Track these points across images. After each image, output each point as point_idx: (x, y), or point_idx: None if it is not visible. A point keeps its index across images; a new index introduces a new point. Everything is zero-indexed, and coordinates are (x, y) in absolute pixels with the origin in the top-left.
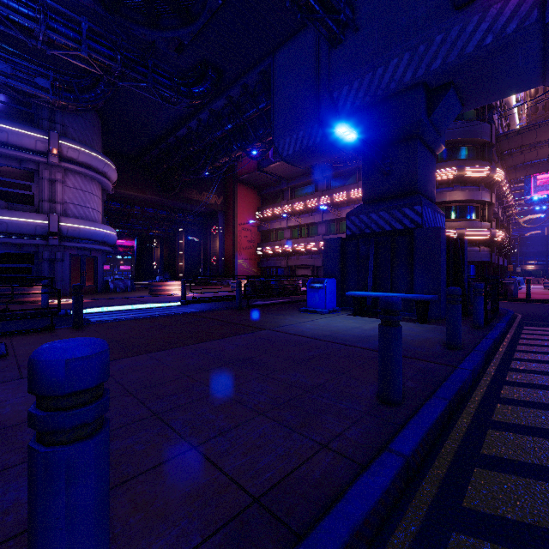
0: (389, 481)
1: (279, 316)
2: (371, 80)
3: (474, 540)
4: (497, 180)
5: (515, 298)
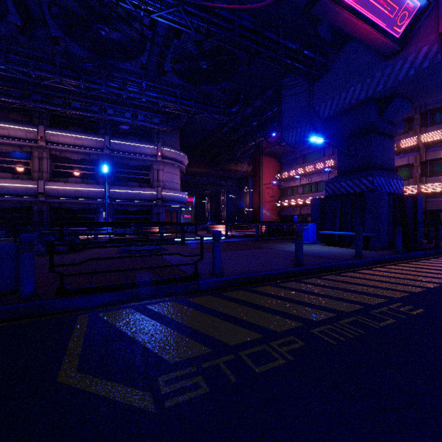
0: (279, 272)
1: (278, 244)
2: (338, 99)
3: (296, 282)
4: None
5: None
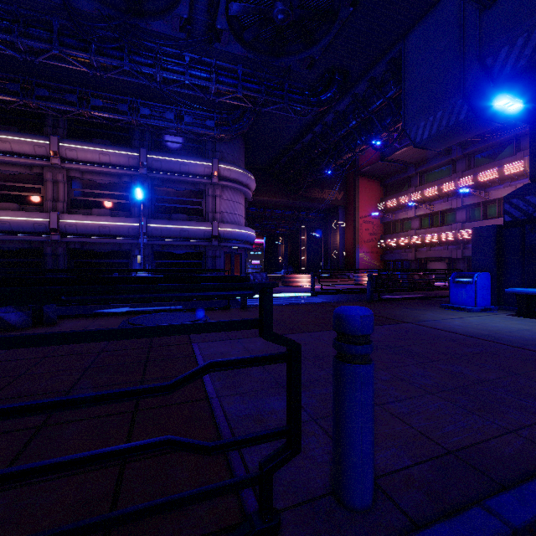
0: None
1: (417, 310)
2: None
3: None
4: None
5: None
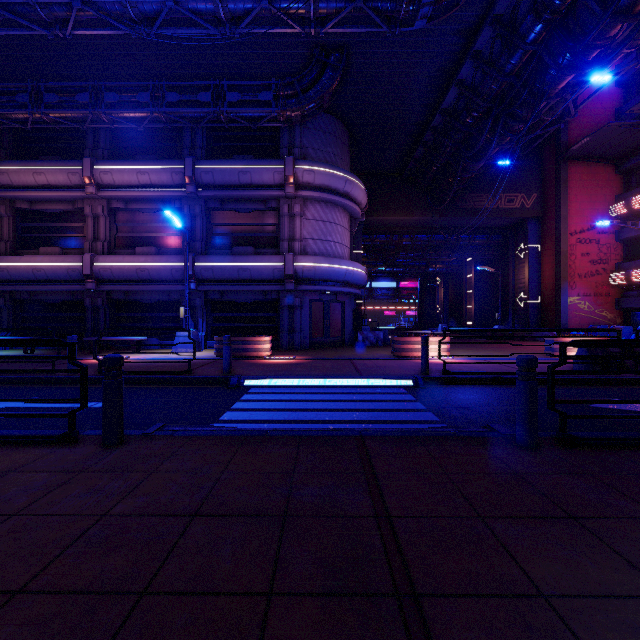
0: None
1: None
2: None
3: None
4: None
5: None
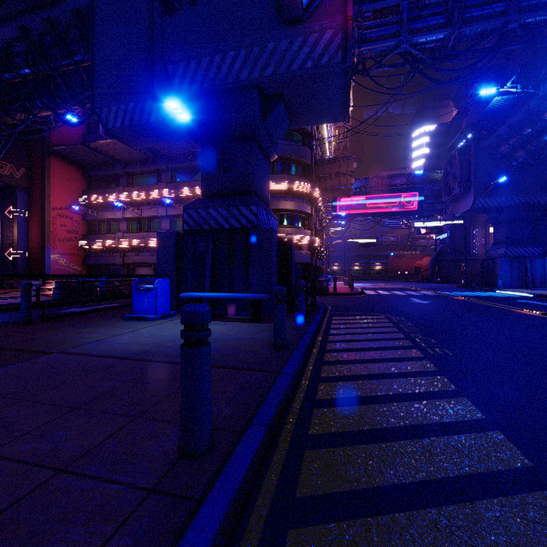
0: None
1: (88, 328)
2: (209, 65)
3: None
4: (315, 197)
5: (327, 292)
